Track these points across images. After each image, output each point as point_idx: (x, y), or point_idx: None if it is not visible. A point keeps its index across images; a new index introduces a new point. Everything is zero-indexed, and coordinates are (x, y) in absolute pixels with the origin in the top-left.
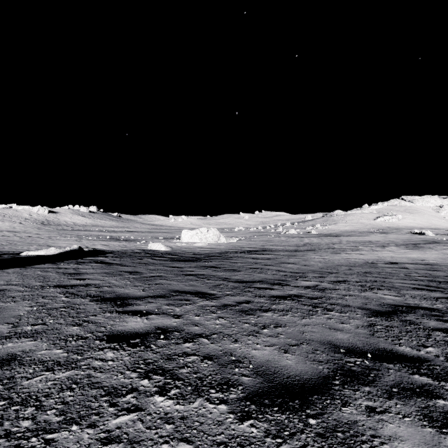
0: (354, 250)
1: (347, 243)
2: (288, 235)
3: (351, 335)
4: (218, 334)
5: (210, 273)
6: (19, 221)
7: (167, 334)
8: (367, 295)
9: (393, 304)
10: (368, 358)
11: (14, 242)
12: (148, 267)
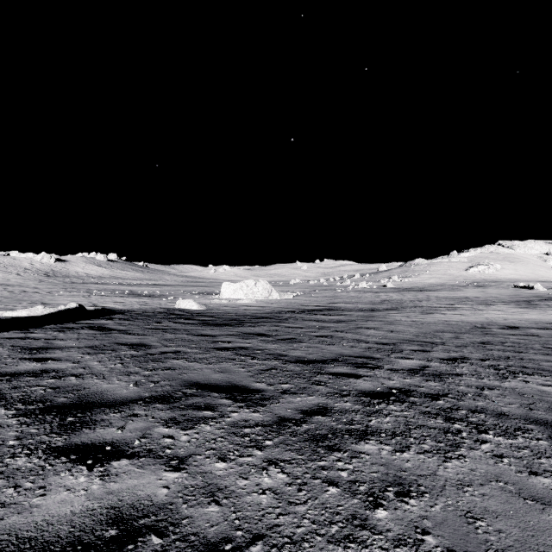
0: (450, 310)
1: (438, 299)
2: (358, 289)
3: None
4: (264, 538)
5: (256, 345)
6: (16, 272)
7: (128, 547)
8: (515, 385)
9: None
10: None
11: None
12: (165, 336)
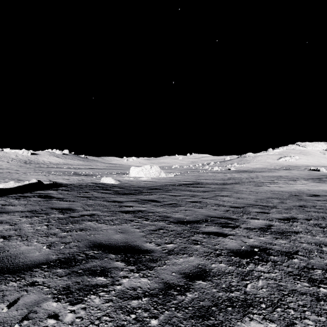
0: (272, 184)
1: (263, 177)
2: (213, 171)
3: None
4: None
5: (149, 209)
6: (7, 160)
7: None
8: None
9: None
10: None
11: None
12: (87, 202)
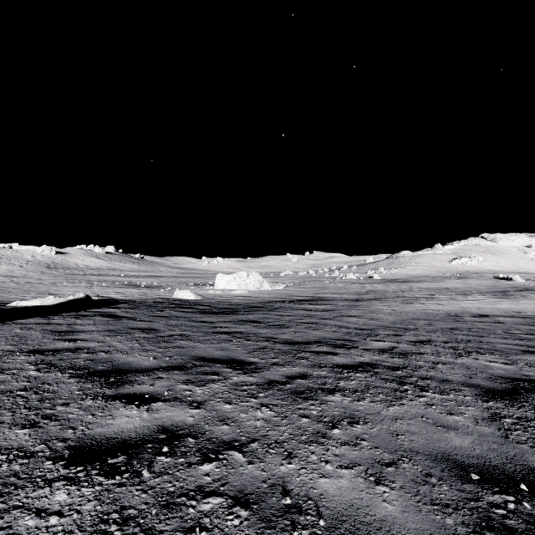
0: (430, 300)
1: (419, 290)
2: (345, 281)
3: (474, 439)
4: (259, 440)
5: (250, 330)
6: (19, 264)
7: (175, 442)
8: (466, 362)
9: (507, 376)
10: (523, 492)
11: (8, 289)
12: (169, 322)
